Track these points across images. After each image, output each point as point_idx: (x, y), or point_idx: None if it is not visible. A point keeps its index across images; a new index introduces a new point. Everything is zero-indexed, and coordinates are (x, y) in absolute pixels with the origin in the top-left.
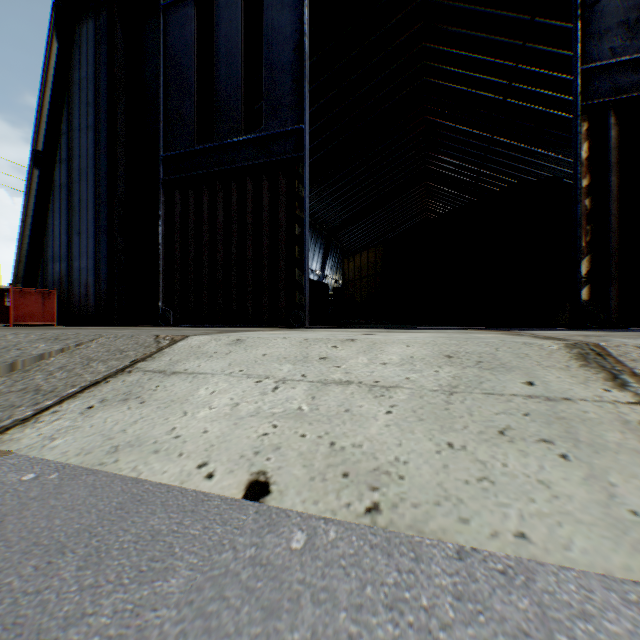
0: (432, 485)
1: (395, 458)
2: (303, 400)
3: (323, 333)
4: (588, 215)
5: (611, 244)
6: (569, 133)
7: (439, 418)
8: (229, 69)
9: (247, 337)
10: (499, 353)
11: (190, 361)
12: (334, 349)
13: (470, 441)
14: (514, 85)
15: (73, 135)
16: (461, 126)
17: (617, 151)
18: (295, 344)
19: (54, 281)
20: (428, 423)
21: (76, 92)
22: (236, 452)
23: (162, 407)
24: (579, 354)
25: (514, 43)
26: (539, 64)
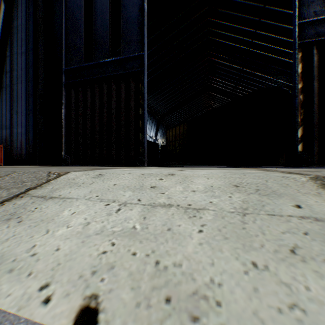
0: (248, 314)
1: (210, 279)
2: (137, 220)
3: (154, 170)
4: (301, 104)
5: (314, 120)
6: (281, 67)
7: (240, 237)
8: (102, 20)
9: (106, 173)
10: (269, 183)
11: (65, 189)
12: (160, 181)
13: (270, 260)
14: (254, 41)
15: (13, 57)
16: (227, 63)
17: (317, 69)
18: (135, 177)
19: (2, 140)
20: (232, 241)
21: (15, 33)
22: (77, 271)
23: (33, 226)
24: (322, 184)
25: (255, 19)
26: (267, 30)
